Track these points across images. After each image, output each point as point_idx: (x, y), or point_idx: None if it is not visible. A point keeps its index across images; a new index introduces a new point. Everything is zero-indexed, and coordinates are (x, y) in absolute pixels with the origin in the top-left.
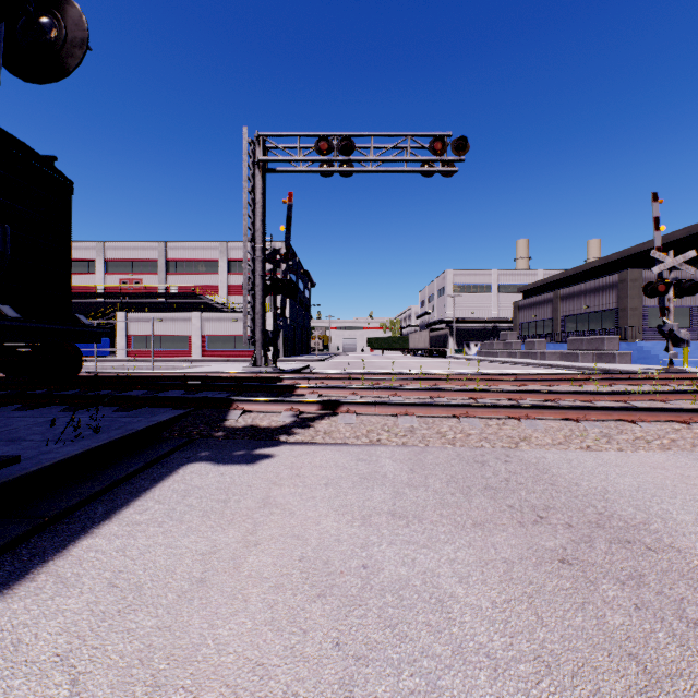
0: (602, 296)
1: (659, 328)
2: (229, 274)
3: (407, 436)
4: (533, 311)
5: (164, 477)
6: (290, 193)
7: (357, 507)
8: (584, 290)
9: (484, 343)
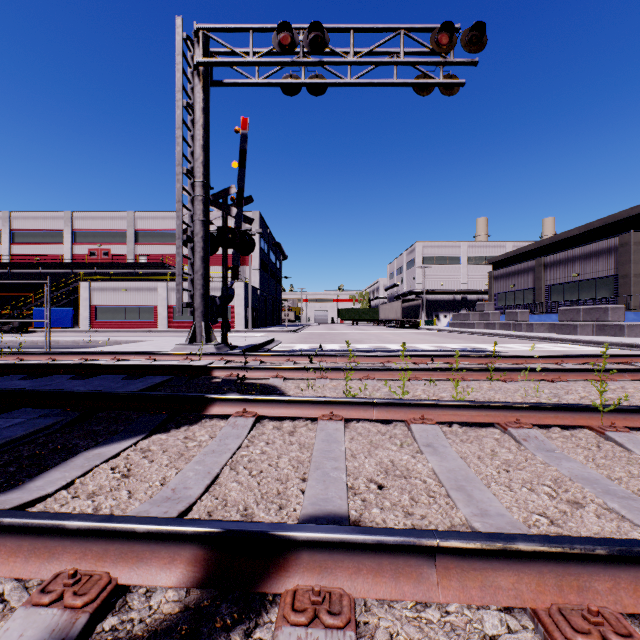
0: (596, 262)
1: None
2: None
3: None
4: (511, 280)
5: None
6: (244, 119)
7: None
8: (572, 257)
9: (459, 313)
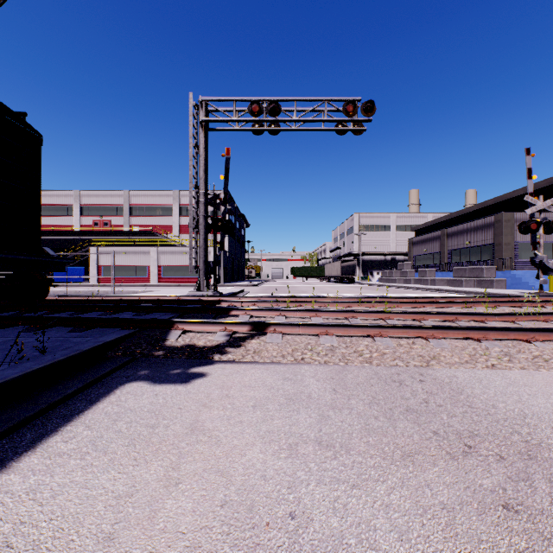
0: (481, 233)
1: (531, 259)
2: (180, 216)
3: (328, 355)
4: (425, 246)
5: (100, 398)
6: (228, 148)
7: (283, 434)
8: (466, 229)
9: (385, 271)
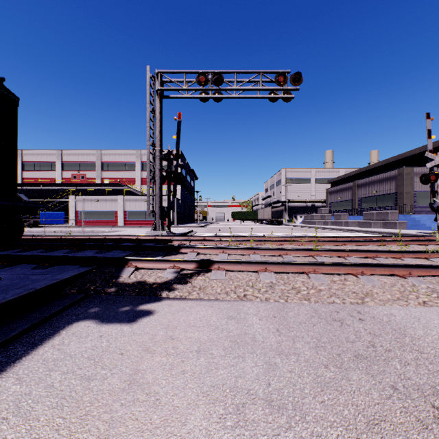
0: (386, 184)
1: (430, 205)
2: (142, 171)
3: (268, 292)
4: (339, 195)
5: (44, 340)
6: (179, 113)
7: (229, 390)
8: (373, 181)
9: (307, 215)
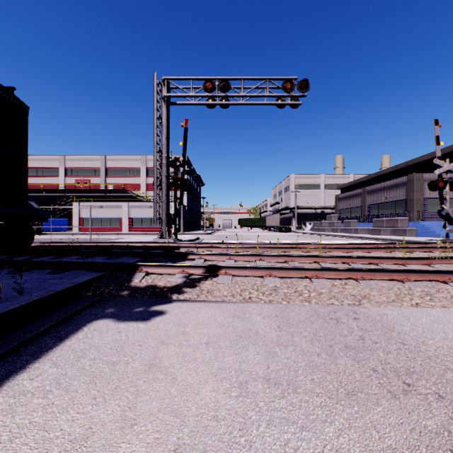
0: (396, 191)
1: (439, 212)
2: (147, 177)
3: (272, 295)
4: (349, 201)
5: (69, 335)
6: (186, 119)
7: (234, 371)
8: (383, 187)
9: (316, 222)
